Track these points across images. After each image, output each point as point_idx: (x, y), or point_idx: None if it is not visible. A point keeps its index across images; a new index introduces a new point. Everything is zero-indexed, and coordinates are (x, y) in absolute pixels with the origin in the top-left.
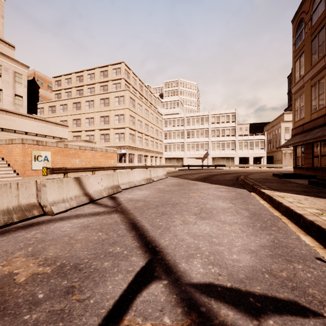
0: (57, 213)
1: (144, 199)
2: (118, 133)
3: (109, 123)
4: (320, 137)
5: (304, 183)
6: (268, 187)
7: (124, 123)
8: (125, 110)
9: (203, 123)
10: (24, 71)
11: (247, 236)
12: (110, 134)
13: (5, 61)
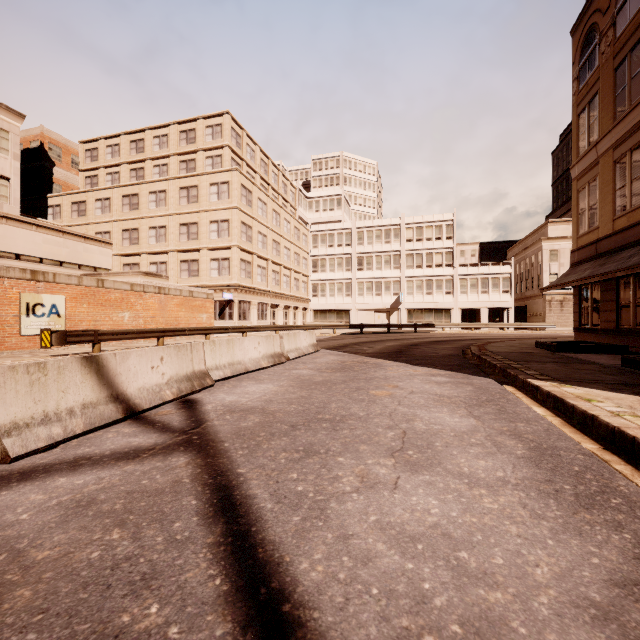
0: (22, 455)
1: (263, 408)
2: (218, 258)
3: (199, 238)
4: None
5: (611, 362)
6: (540, 373)
7: (228, 237)
8: (232, 212)
9: (390, 241)
10: (14, 123)
11: (554, 534)
12: (201, 261)
13: None
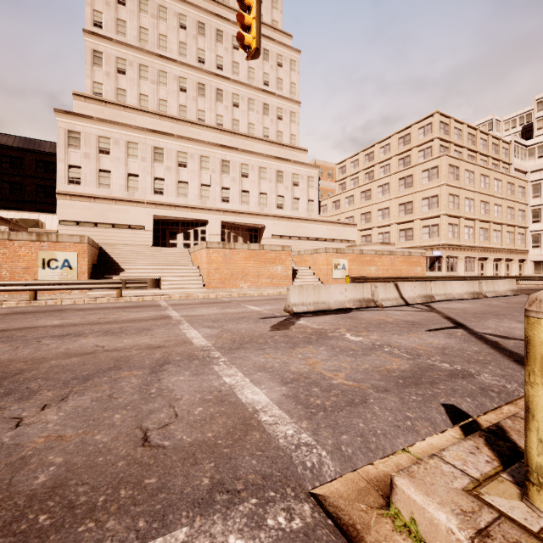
0: (385, 307)
1: (462, 309)
2: (428, 225)
3: (413, 212)
4: None
5: None
6: None
7: (437, 208)
8: (440, 188)
9: None
10: (315, 172)
11: None
12: (414, 229)
13: (301, 169)
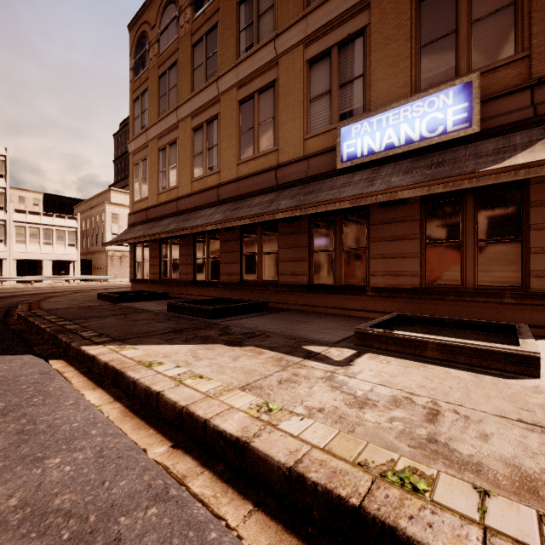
0: None
1: None
2: None
3: None
4: (178, 231)
5: (159, 308)
6: (99, 332)
7: None
8: None
9: None
10: None
11: None
12: None
13: None
